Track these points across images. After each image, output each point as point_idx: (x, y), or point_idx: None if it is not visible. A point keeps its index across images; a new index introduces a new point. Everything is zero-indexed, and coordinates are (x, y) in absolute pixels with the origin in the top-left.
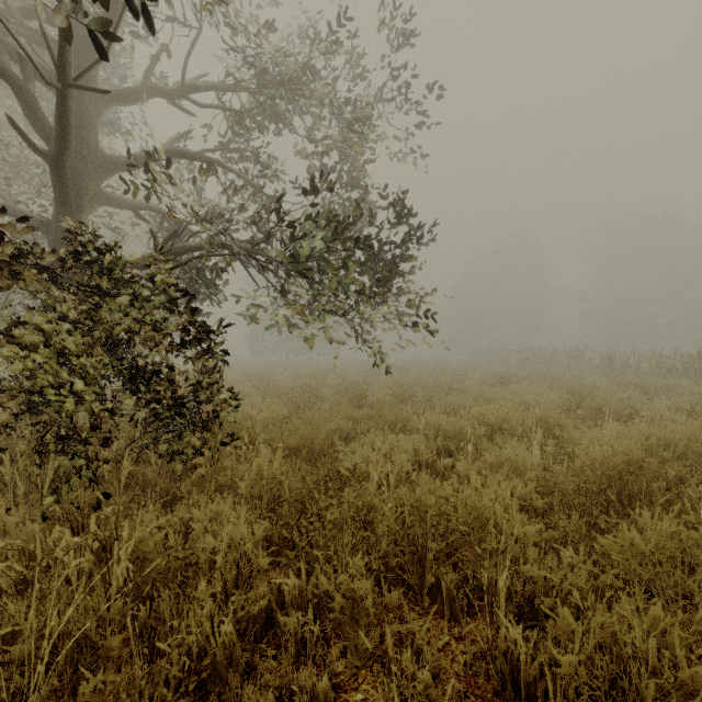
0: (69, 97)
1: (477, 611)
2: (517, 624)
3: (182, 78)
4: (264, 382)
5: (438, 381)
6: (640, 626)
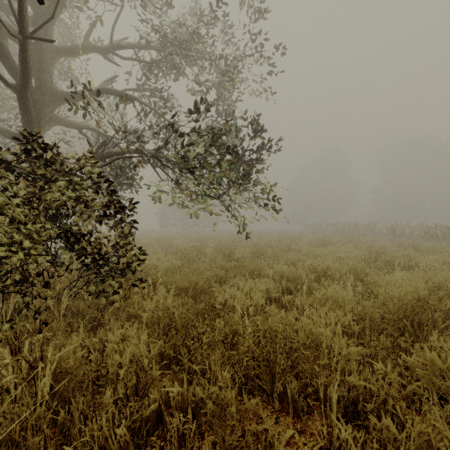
0: (28, 45)
1: (316, 415)
2: (344, 421)
3: (110, 40)
4: (167, 244)
5: (281, 243)
6: (448, 434)
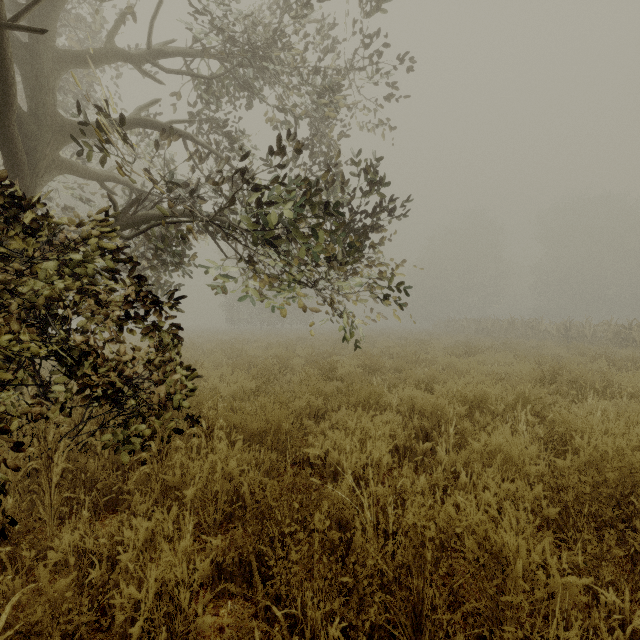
0: (5, 40)
1: None
2: None
3: (147, 42)
4: (236, 352)
5: (405, 351)
6: None
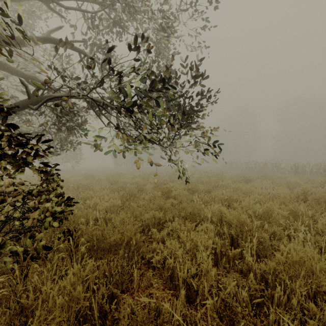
0: None
1: None
2: None
3: None
4: (115, 180)
5: (210, 180)
6: None
